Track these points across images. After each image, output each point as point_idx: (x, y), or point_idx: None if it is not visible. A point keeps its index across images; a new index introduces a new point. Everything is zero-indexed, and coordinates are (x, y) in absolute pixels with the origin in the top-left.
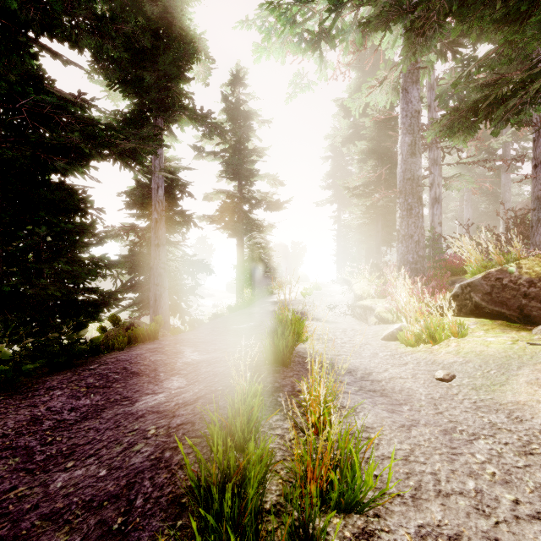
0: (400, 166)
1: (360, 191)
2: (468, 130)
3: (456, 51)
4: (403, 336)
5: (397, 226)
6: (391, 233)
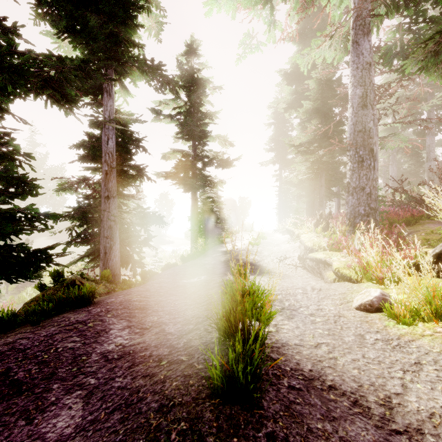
0: (350, 119)
1: (304, 148)
2: None
3: None
4: (392, 310)
5: (347, 178)
6: (330, 188)
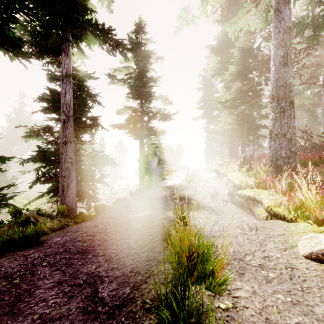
0: (273, 76)
1: (229, 104)
2: None
3: None
4: None
5: (270, 126)
6: (247, 137)
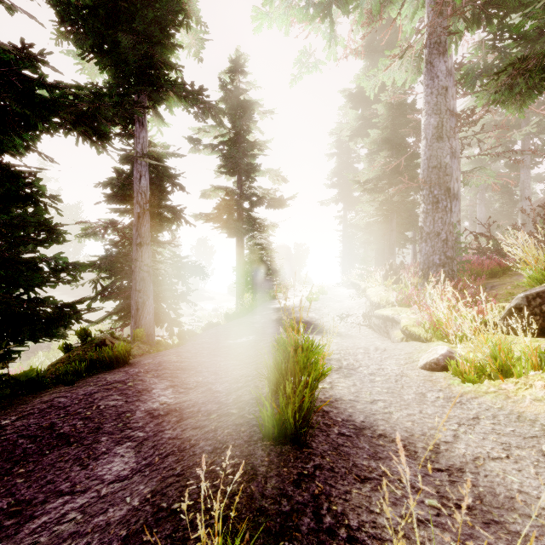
0: (423, 153)
1: (372, 186)
2: (530, 93)
3: (493, 14)
4: (457, 368)
5: (420, 222)
6: (403, 233)
